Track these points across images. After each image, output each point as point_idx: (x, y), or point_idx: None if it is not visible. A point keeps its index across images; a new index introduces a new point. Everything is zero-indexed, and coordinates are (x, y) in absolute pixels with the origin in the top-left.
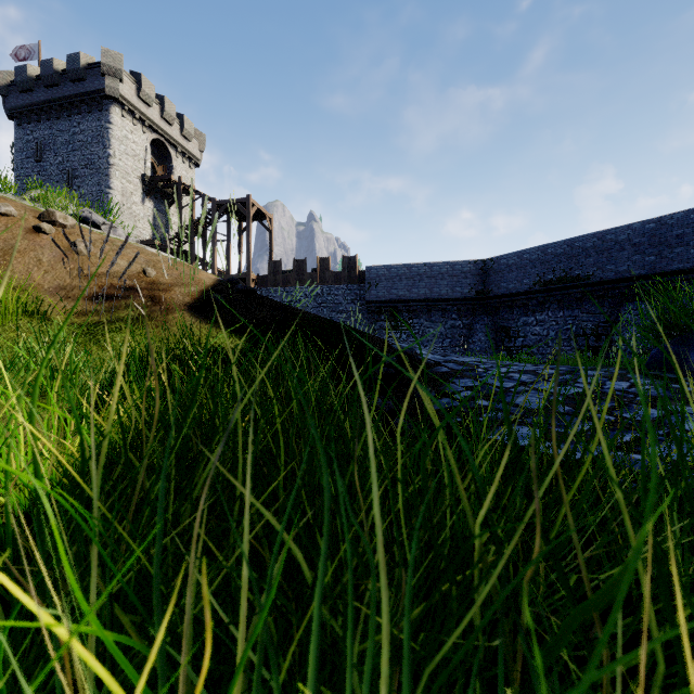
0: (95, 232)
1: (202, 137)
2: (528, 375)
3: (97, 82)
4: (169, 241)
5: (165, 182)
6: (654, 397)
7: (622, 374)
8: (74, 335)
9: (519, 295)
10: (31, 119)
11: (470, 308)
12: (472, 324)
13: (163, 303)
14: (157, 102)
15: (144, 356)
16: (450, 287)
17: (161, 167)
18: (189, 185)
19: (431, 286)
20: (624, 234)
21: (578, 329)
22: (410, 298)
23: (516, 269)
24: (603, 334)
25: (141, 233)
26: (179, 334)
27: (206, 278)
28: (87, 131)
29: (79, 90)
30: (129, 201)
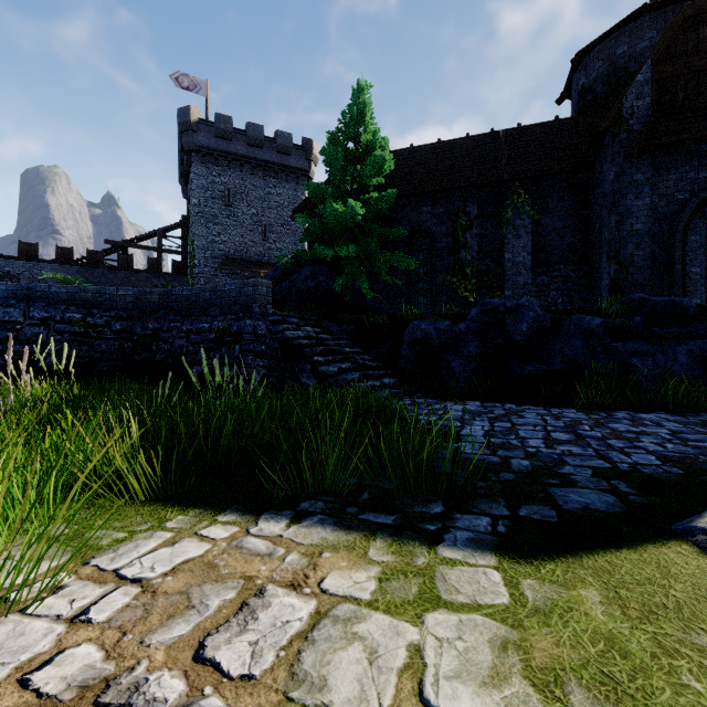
0: None
1: None
2: None
3: (301, 162)
4: None
5: None
6: None
7: None
8: None
9: None
10: (219, 162)
11: None
12: None
13: None
14: None
15: None
16: None
17: None
18: None
19: None
20: None
21: None
22: None
23: None
24: None
25: None
26: None
27: None
28: (283, 196)
29: (283, 161)
30: None
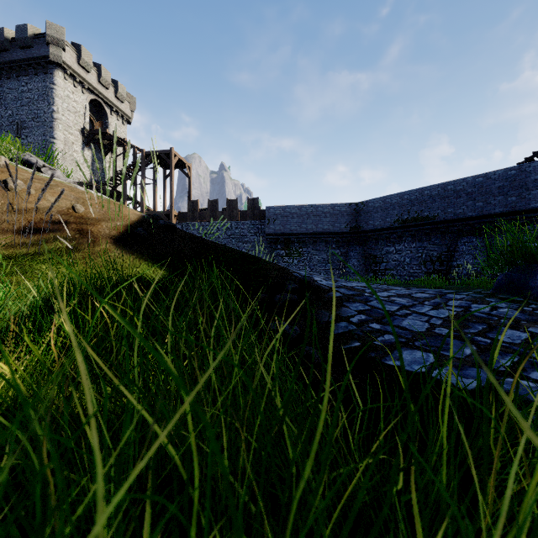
0: (29, 172)
1: (133, 99)
2: (406, 299)
3: (42, 50)
4: (105, 183)
5: (101, 135)
6: (514, 319)
7: (481, 298)
8: (0, 266)
9: (383, 230)
10: None
11: (346, 240)
12: (347, 252)
13: (90, 236)
14: (95, 69)
15: (70, 285)
16: (331, 224)
17: (98, 122)
18: (122, 138)
19: (316, 223)
20: (460, 185)
21: (427, 256)
22: (300, 232)
23: (381, 210)
24: (445, 260)
25: (81, 176)
26: (103, 265)
27: (131, 214)
28: (34, 90)
29: (27, 55)
30: (71, 149)
